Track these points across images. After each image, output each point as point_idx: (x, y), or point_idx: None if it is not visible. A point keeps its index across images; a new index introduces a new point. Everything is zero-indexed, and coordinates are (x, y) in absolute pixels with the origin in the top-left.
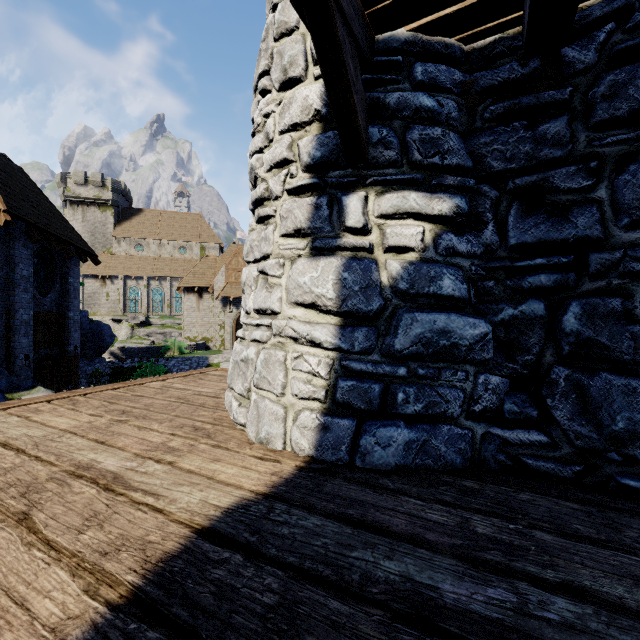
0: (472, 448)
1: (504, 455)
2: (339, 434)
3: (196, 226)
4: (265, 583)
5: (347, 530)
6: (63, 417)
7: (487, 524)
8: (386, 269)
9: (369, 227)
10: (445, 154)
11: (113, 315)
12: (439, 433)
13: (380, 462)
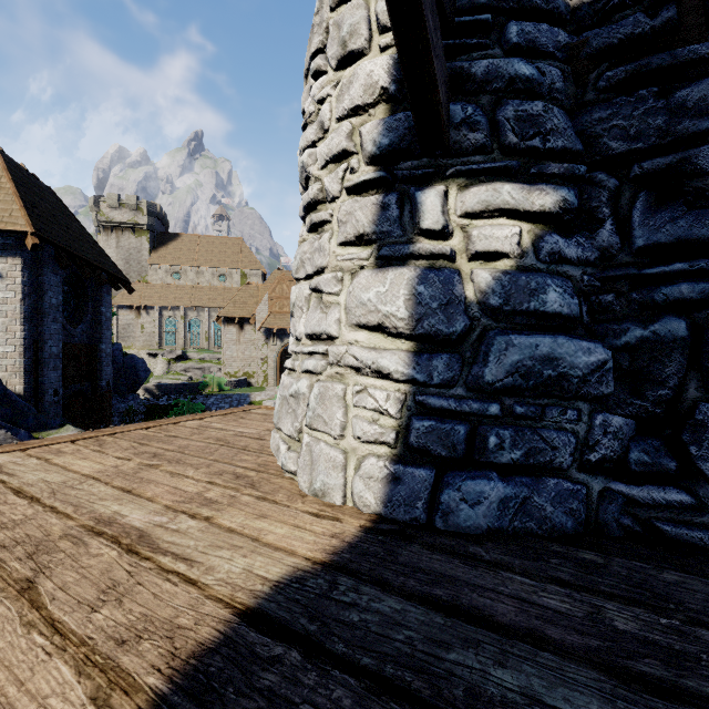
0: (587, 508)
1: (630, 518)
2: (414, 487)
3: (237, 251)
4: (333, 697)
5: (437, 619)
6: (87, 460)
7: (628, 616)
8: (472, 281)
9: (450, 229)
10: (547, 135)
11: (148, 349)
12: (543, 488)
13: (467, 524)
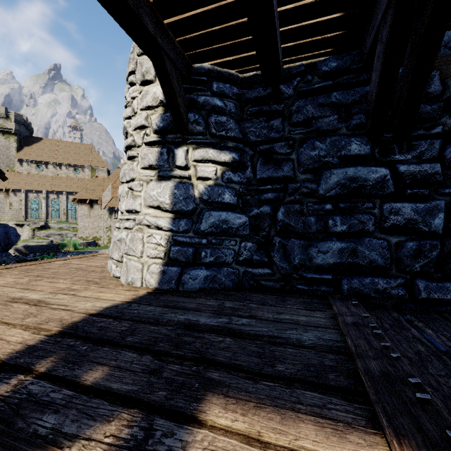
0: (238, 278)
1: (253, 281)
2: (171, 275)
3: (88, 154)
4: (123, 325)
5: (166, 309)
6: None
7: (231, 304)
8: (197, 188)
9: (189, 166)
10: (228, 130)
11: (16, 220)
12: (222, 271)
13: (191, 287)
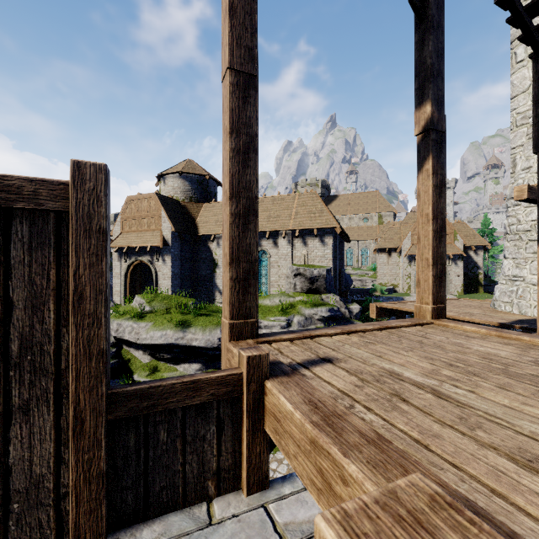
0: None
1: None
2: None
3: (375, 201)
4: None
5: None
6: None
7: None
8: None
9: None
10: None
11: None
12: None
13: None
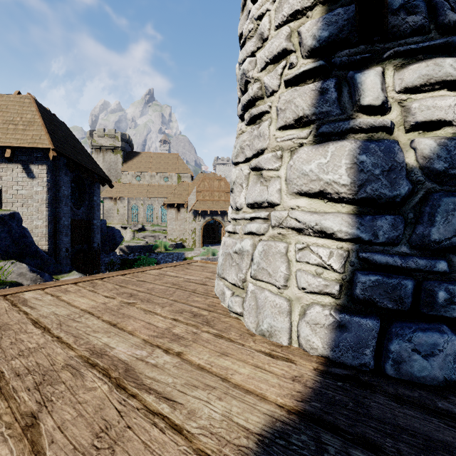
0: None
1: None
2: (360, 335)
3: (175, 162)
4: None
5: None
6: (84, 297)
7: None
8: (414, 148)
9: (389, 104)
10: None
11: (121, 224)
12: None
13: (422, 374)
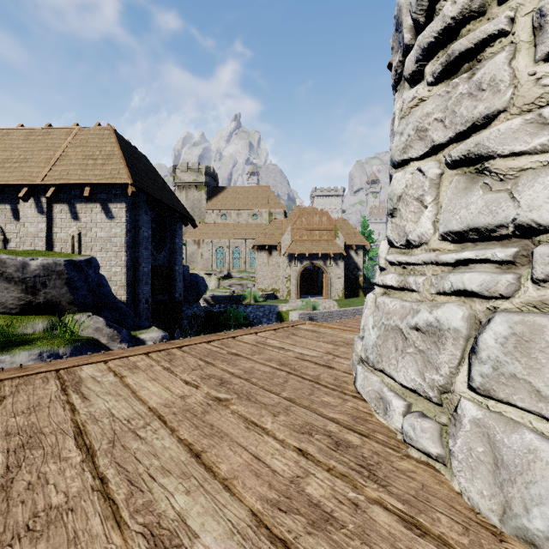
0: None
1: None
2: None
3: (265, 196)
4: None
5: None
6: (156, 382)
7: None
8: None
9: None
10: None
11: (206, 270)
12: None
13: None
